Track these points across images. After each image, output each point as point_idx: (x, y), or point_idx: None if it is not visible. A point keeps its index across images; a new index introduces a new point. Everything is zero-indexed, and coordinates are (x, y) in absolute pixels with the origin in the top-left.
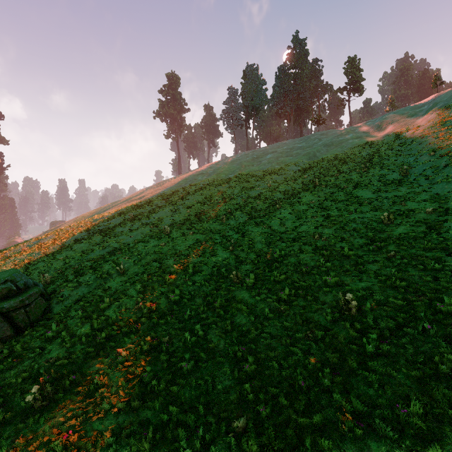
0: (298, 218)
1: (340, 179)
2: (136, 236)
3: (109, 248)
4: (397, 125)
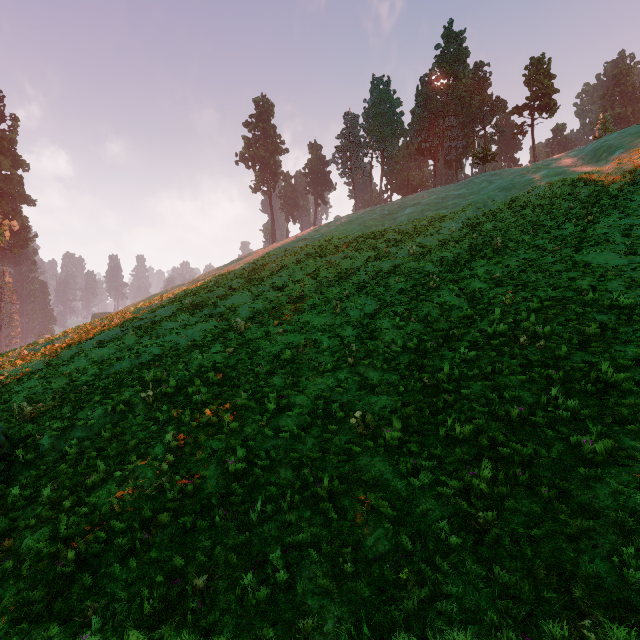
0: (473, 305)
1: (543, 237)
2: (192, 335)
3: (145, 357)
4: (631, 148)
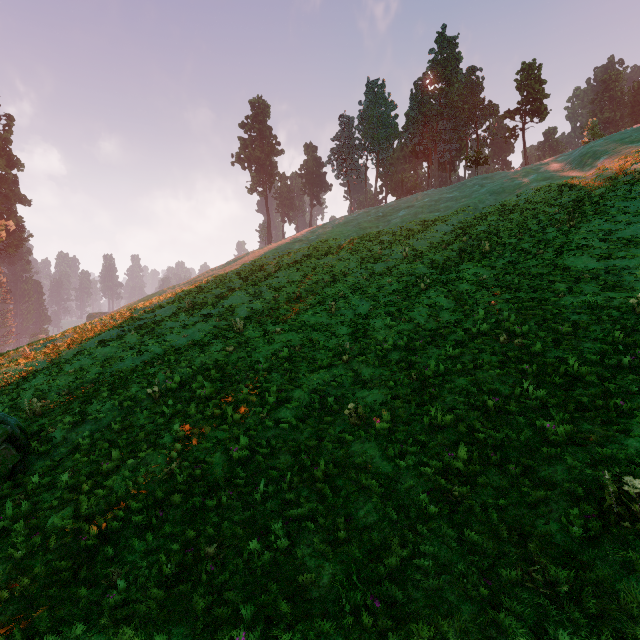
0: (460, 305)
1: (528, 241)
2: (192, 335)
3: (147, 355)
4: (615, 155)
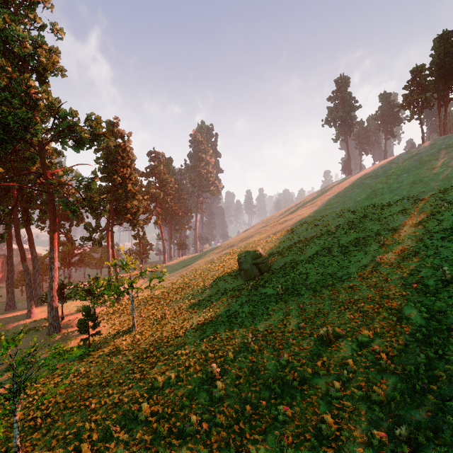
0: None
1: None
2: (311, 233)
3: (294, 241)
4: None
